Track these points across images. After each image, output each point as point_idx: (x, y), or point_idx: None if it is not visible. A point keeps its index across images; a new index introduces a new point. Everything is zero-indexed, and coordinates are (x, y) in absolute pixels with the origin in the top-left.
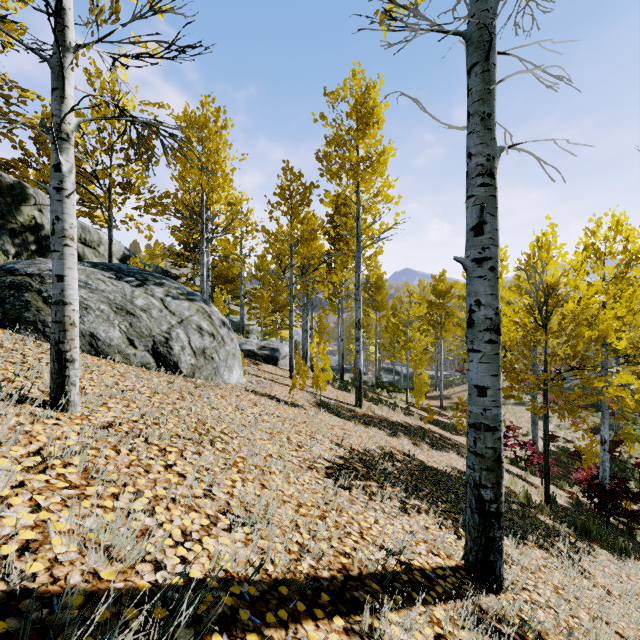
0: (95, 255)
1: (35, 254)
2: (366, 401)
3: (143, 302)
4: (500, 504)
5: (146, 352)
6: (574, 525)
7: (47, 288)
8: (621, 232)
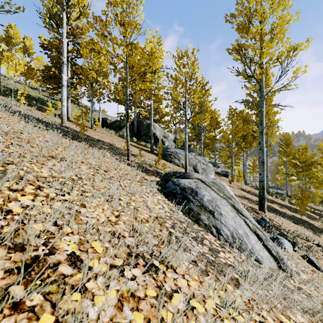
0: (167, 140)
1: (154, 142)
2: (268, 195)
3: (190, 157)
4: (264, 196)
5: (192, 168)
6: None
7: (174, 154)
8: None
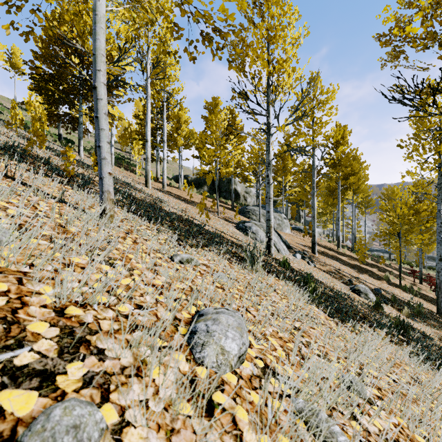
0: (249, 196)
1: (235, 198)
2: (350, 252)
3: None
4: (314, 242)
5: None
6: (400, 286)
7: (252, 212)
8: None
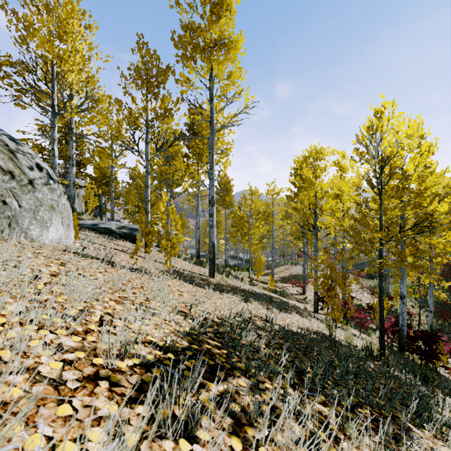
0: None
1: None
2: (218, 274)
3: None
4: None
5: None
6: (413, 374)
7: None
8: (417, 131)
